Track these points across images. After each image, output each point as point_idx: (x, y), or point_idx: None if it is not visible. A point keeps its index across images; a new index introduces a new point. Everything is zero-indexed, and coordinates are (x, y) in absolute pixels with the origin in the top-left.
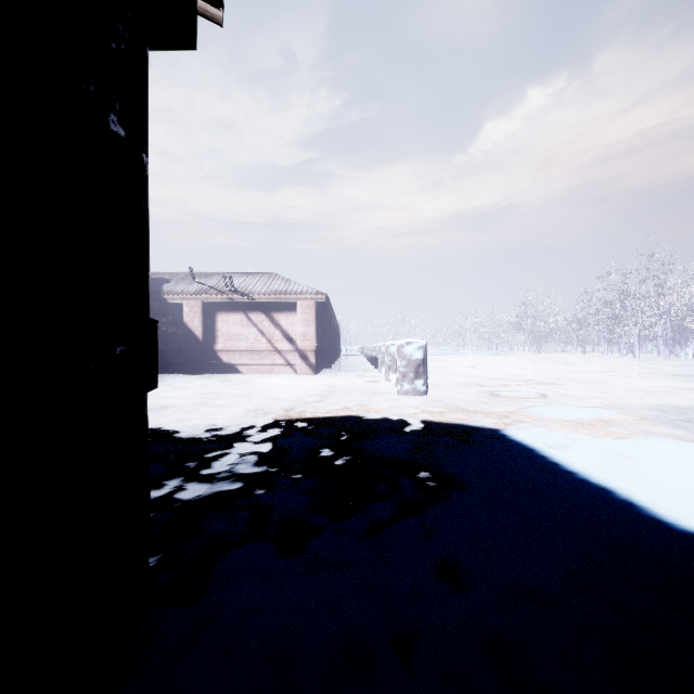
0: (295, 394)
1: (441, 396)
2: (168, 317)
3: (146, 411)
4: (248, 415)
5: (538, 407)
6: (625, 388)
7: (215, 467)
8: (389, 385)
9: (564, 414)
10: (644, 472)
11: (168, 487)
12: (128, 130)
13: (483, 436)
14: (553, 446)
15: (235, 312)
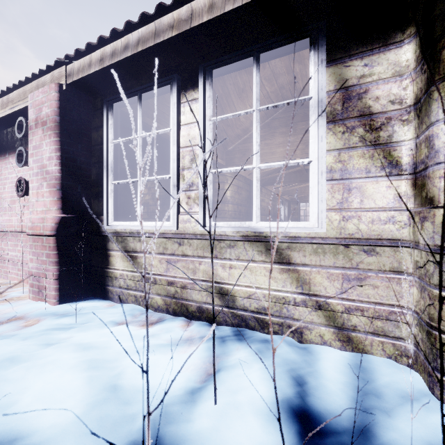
0: None
1: None
2: None
3: None
4: None
5: None
6: None
7: None
8: None
9: None
10: None
11: None
12: None
13: None
14: None
15: None
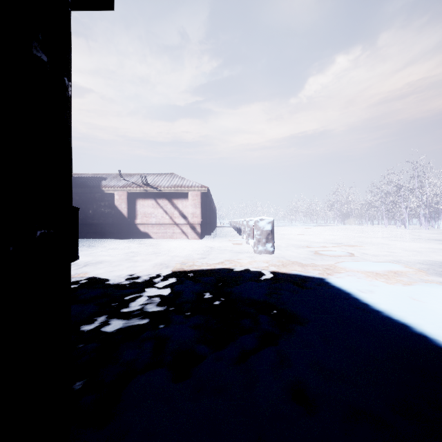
0: (187, 252)
1: (283, 254)
2: (105, 202)
3: (68, 278)
4: (156, 268)
5: (348, 262)
6: (403, 249)
7: (131, 307)
8: (249, 246)
9: (366, 267)
10: (429, 311)
11: (97, 322)
12: (50, 57)
13: (313, 283)
14: (362, 290)
15: (149, 199)
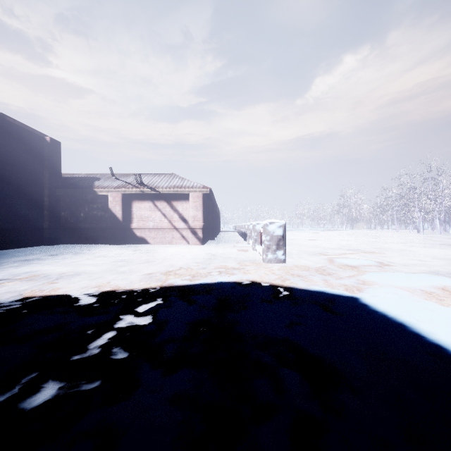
0: (185, 261)
1: (296, 263)
2: (98, 204)
3: None
4: (143, 282)
5: (378, 274)
6: (430, 256)
7: (87, 351)
8: (256, 253)
9: (404, 281)
10: None
11: (19, 386)
12: None
13: (347, 307)
14: (418, 319)
15: (146, 201)
